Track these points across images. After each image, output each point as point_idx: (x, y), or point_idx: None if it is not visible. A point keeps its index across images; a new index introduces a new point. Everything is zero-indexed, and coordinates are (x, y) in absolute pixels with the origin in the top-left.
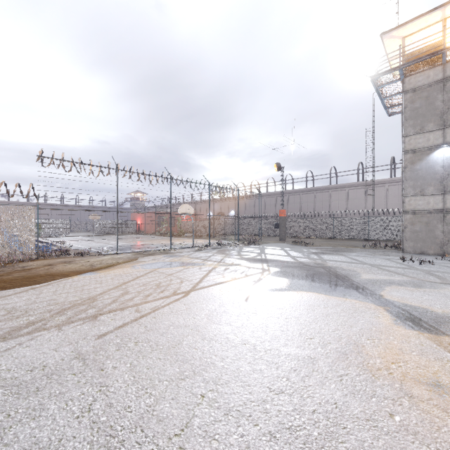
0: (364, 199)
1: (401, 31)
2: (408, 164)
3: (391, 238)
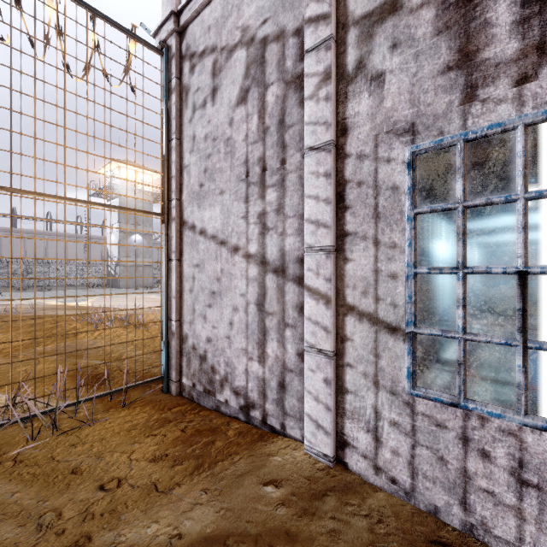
0: (24, 247)
1: (122, 164)
2: (122, 239)
3: (69, 283)
